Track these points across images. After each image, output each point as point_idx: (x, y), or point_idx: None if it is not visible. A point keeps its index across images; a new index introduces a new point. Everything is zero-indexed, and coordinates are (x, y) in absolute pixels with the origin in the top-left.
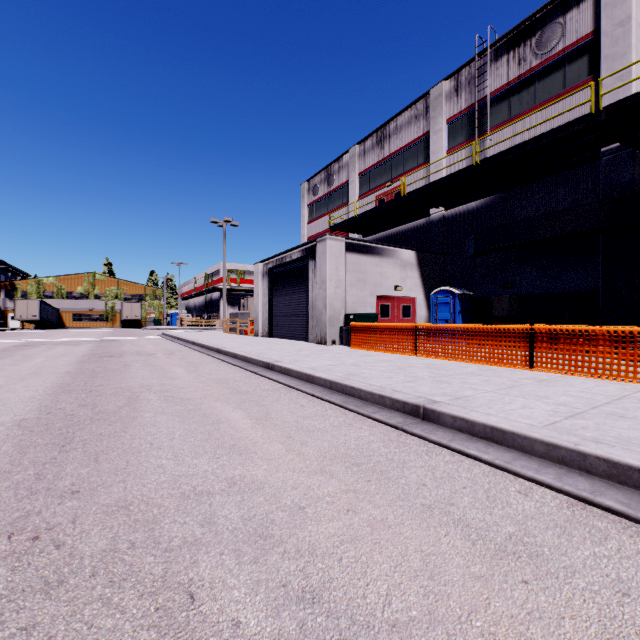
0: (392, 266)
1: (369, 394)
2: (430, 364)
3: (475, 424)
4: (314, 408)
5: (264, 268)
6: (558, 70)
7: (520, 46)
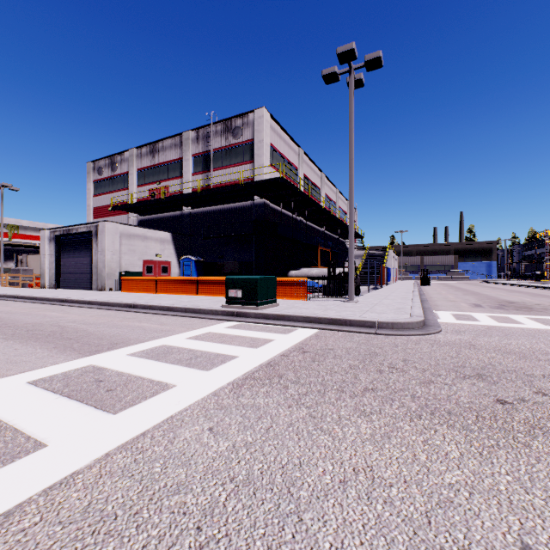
0: (155, 242)
1: (116, 304)
2: (158, 296)
3: (146, 305)
4: (91, 310)
5: (51, 234)
6: (241, 151)
7: (226, 130)
